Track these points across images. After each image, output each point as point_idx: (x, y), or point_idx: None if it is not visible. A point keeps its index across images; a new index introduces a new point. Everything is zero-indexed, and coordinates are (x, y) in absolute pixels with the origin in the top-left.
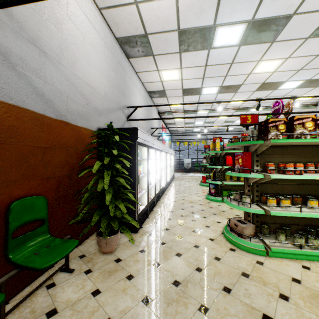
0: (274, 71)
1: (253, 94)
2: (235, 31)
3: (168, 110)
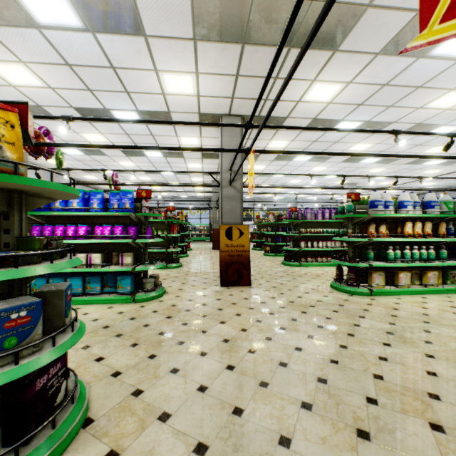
0: (138, 166)
1: (150, 175)
2: (73, 150)
3: (89, 180)
